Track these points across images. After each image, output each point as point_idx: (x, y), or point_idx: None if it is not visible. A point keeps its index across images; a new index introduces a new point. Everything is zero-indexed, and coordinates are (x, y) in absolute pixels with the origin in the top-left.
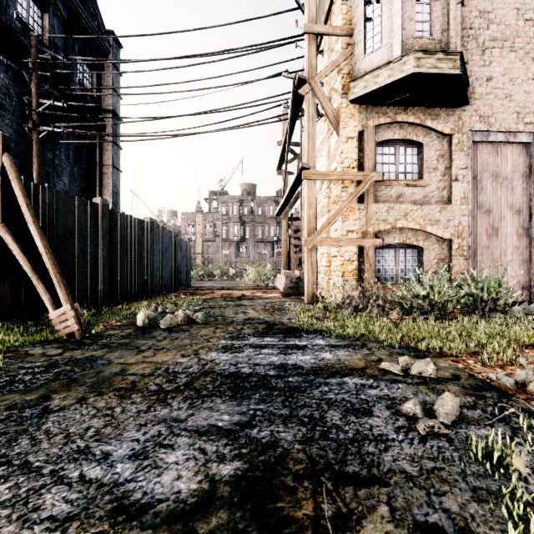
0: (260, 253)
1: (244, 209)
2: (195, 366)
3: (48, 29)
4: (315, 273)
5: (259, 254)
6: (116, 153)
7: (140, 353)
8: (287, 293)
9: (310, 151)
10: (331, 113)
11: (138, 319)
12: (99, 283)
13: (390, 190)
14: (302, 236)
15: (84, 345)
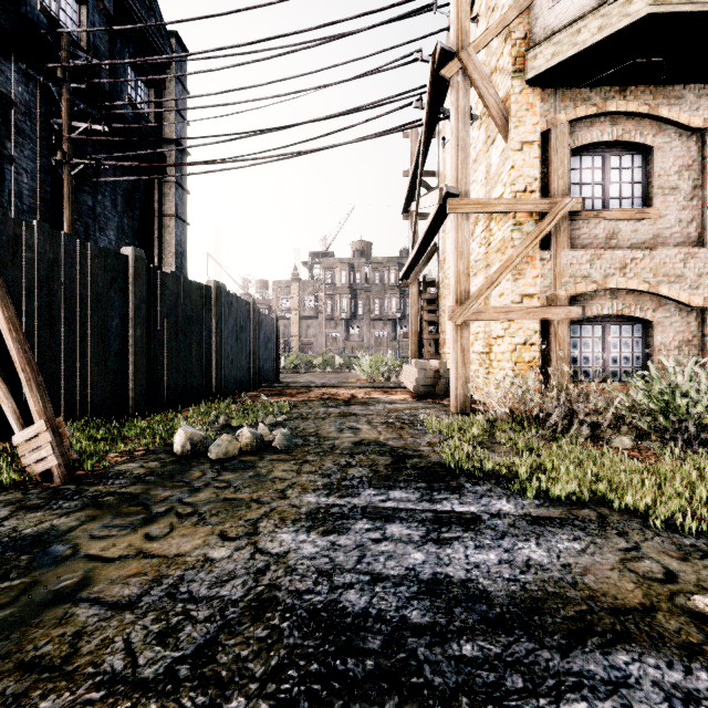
0: (378, 335)
1: (356, 276)
2: (240, 577)
3: (87, 27)
4: (468, 364)
5: (375, 337)
6: (181, 199)
7: (145, 525)
8: (419, 393)
9: (460, 167)
10: (495, 104)
11: (175, 441)
12: (130, 379)
13: (594, 227)
14: (440, 308)
15: (59, 497)
